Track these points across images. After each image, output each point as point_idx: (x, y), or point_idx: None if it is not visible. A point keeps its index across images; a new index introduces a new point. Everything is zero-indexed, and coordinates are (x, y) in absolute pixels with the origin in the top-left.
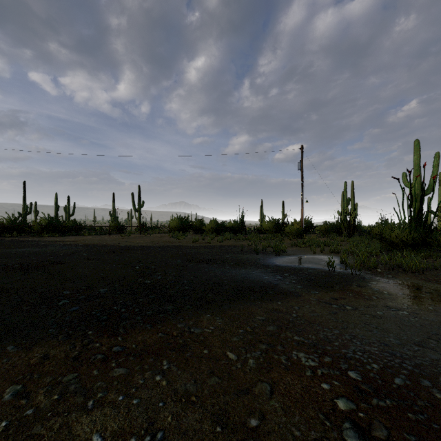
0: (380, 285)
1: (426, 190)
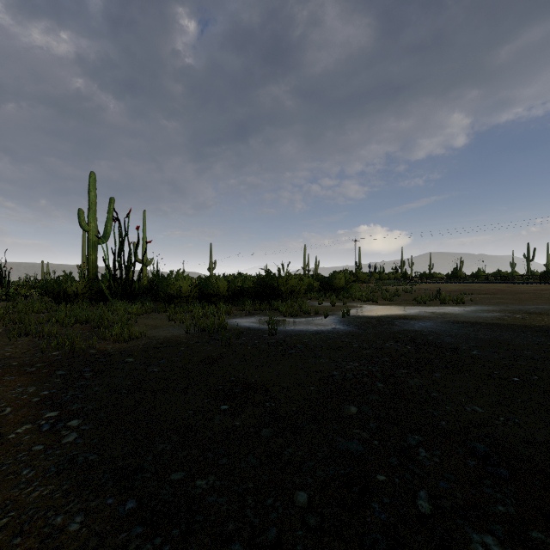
0: (368, 315)
1: (104, 238)
